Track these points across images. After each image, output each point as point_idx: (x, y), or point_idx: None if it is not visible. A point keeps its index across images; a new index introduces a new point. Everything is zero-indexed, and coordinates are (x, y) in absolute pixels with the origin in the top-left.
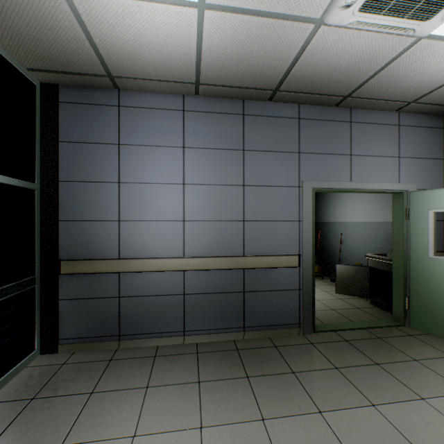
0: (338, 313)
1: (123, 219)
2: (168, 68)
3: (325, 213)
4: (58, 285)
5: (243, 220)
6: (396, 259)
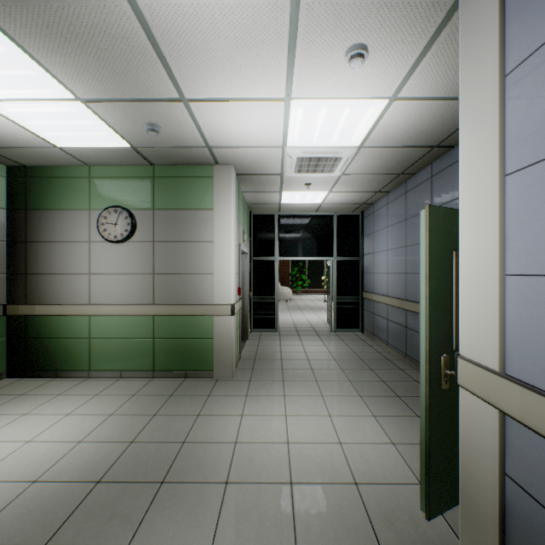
0: None
1: (374, 272)
2: (361, 196)
3: None
4: (363, 302)
5: (406, 273)
6: None
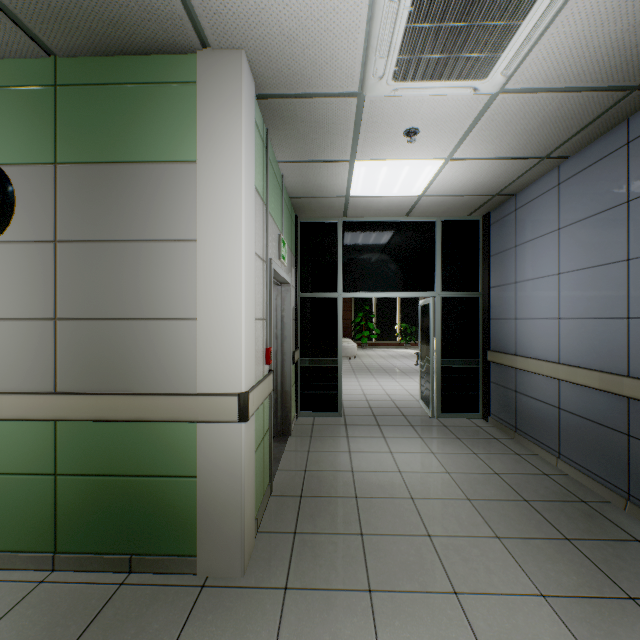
0: None
1: (517, 317)
2: (504, 172)
3: None
4: (488, 369)
5: (627, 318)
6: None
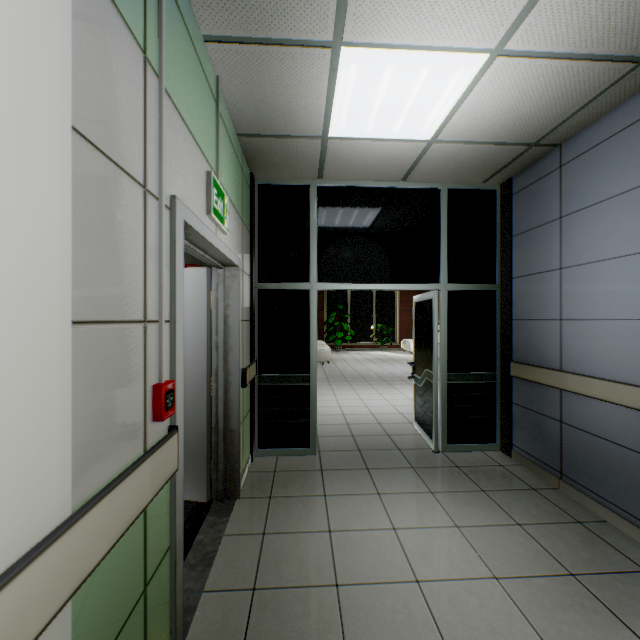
0: None
1: (563, 318)
2: (567, 94)
3: None
4: (510, 387)
5: None
6: None
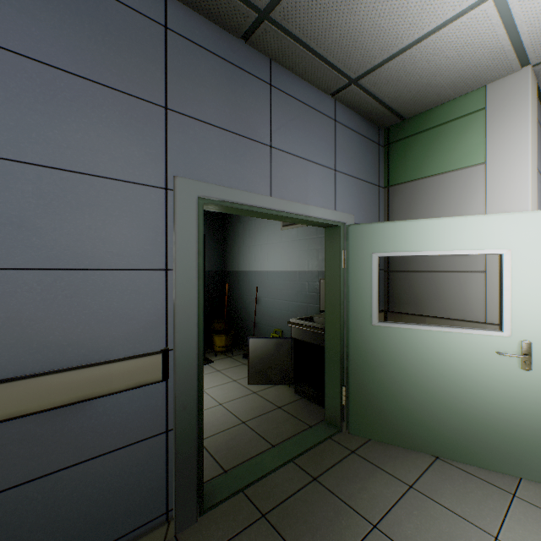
0: (252, 429)
1: None
2: None
3: (237, 258)
4: None
5: None
6: (331, 329)
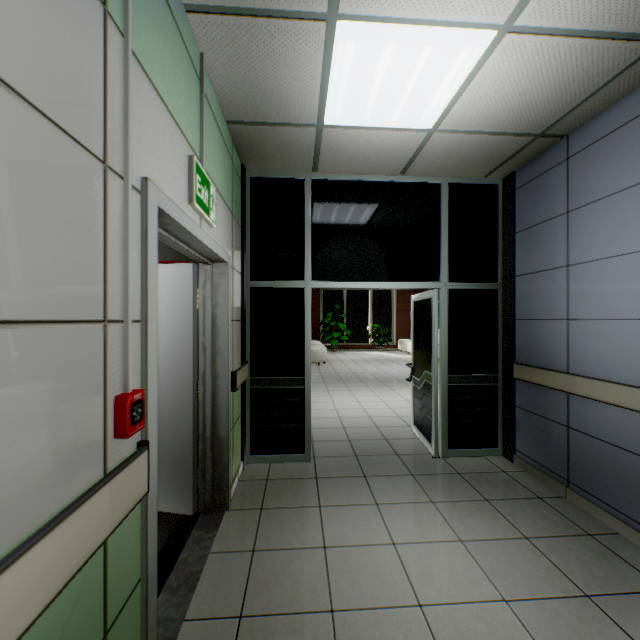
0: None
1: (571, 317)
2: (579, 78)
3: None
4: (513, 390)
5: None
6: None
